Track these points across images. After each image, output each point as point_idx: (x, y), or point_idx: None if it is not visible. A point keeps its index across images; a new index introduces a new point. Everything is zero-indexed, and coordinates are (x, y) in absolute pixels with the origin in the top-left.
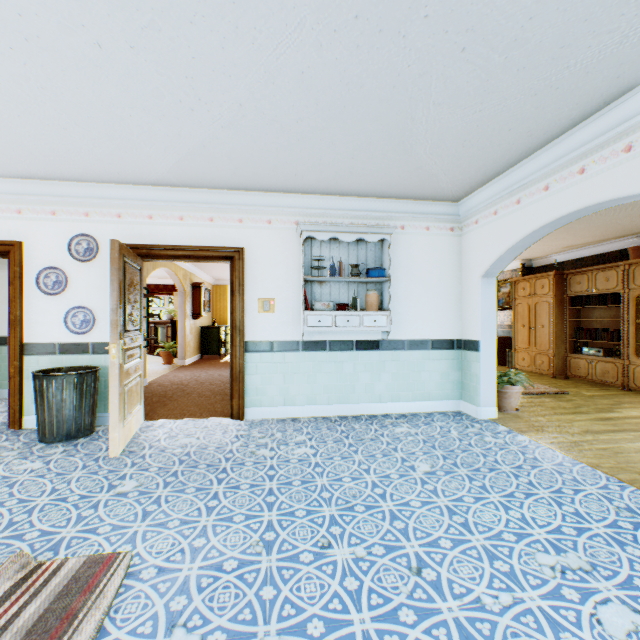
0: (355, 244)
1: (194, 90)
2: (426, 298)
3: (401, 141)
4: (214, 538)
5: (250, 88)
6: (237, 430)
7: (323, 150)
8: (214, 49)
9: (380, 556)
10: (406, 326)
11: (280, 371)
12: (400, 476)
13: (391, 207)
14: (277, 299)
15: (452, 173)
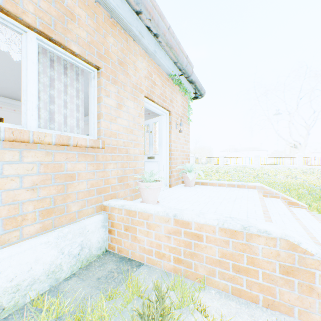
0: None
1: None
2: None
3: None
4: None
5: None
6: None
7: None
8: None
9: None
10: None
11: None
12: None
13: None
14: None
15: None
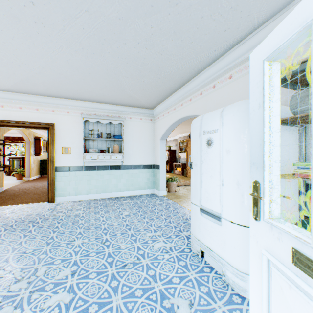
0: (109, 124)
1: (19, 59)
2: (140, 148)
3: (119, 87)
4: (25, 244)
5: (46, 62)
6: (50, 207)
7: (87, 86)
8: (25, 48)
9: (92, 241)
10: (132, 159)
11: (74, 180)
12: (115, 217)
13: (125, 109)
14: (72, 147)
15: (145, 99)
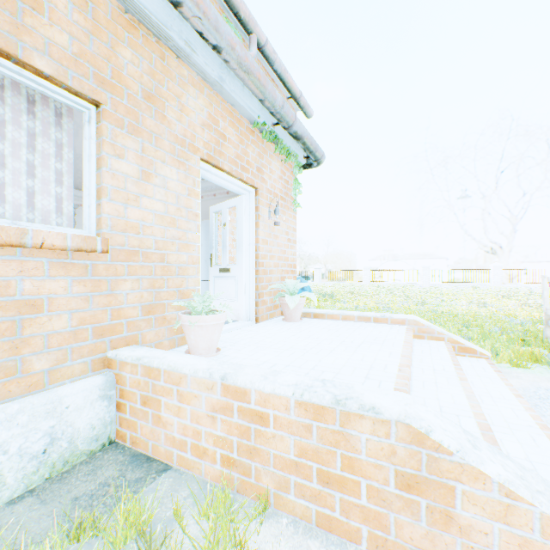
0: None
1: None
2: None
3: None
4: None
5: None
6: None
7: None
8: None
9: None
10: None
11: None
12: None
13: (75, 193)
14: None
15: None
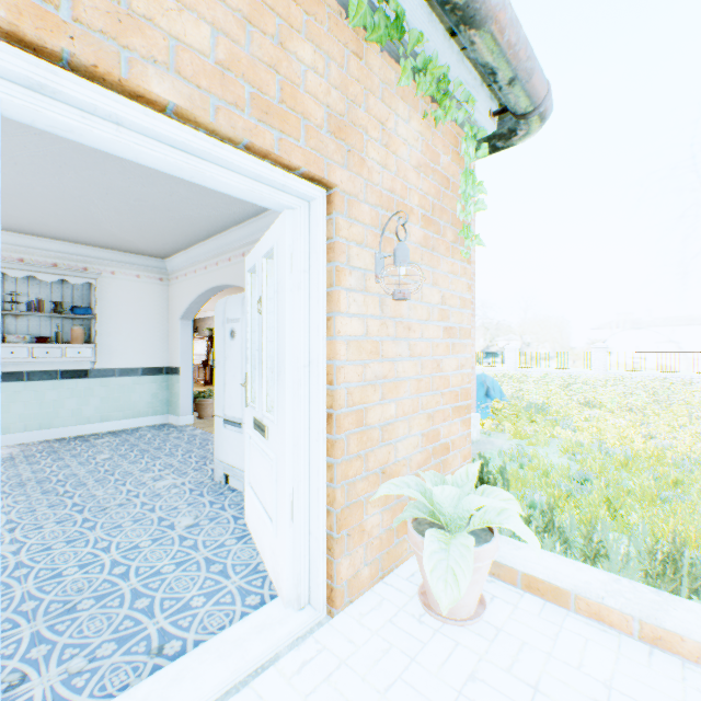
0: (61, 283)
1: None
2: (138, 333)
3: (88, 219)
4: None
5: None
6: None
7: (9, 208)
8: None
9: (38, 496)
10: (118, 357)
11: None
12: (81, 464)
13: (101, 254)
14: None
15: (146, 243)
